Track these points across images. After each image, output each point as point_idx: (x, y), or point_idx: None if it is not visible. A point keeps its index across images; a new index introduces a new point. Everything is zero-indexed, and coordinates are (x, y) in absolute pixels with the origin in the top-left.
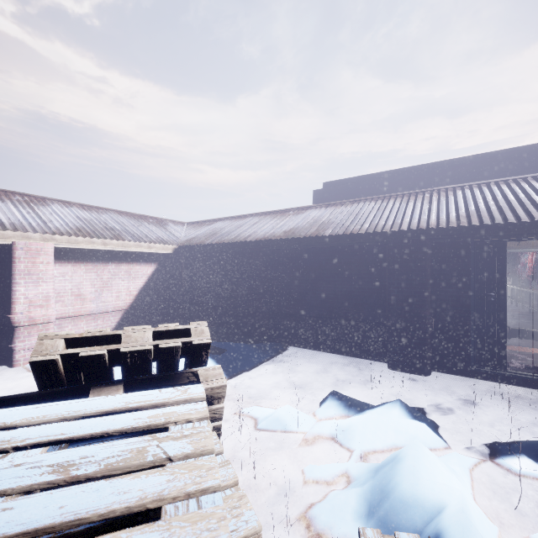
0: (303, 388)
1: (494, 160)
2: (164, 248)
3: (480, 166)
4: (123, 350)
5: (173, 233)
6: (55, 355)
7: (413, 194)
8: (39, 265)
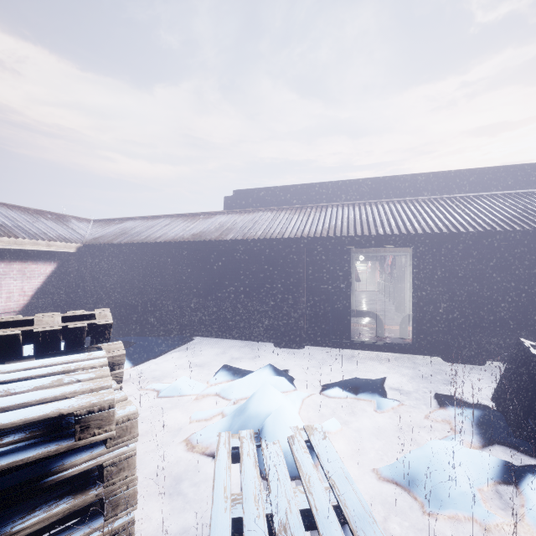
0: (204, 368)
1: (359, 186)
2: (66, 246)
3: (350, 189)
4: (36, 330)
5: (77, 230)
6: None
7: (299, 208)
8: None
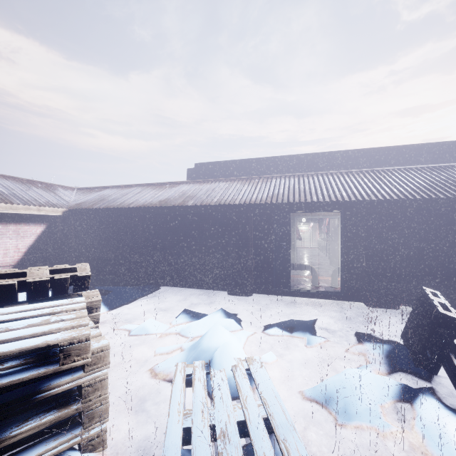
0: (168, 312)
1: (299, 160)
2: (54, 211)
3: (292, 162)
4: (29, 281)
5: (63, 197)
6: None
7: (249, 179)
8: None
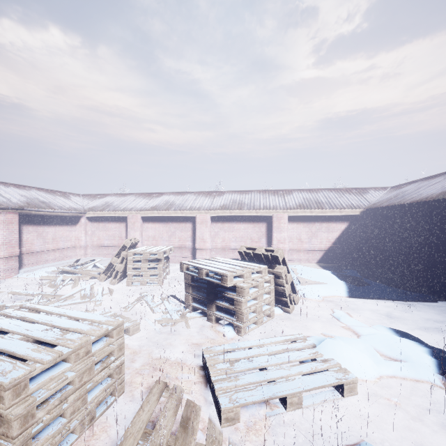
0: (407, 325)
1: None
2: (352, 211)
3: None
4: (254, 252)
5: (368, 199)
6: (242, 250)
7: None
8: (281, 224)
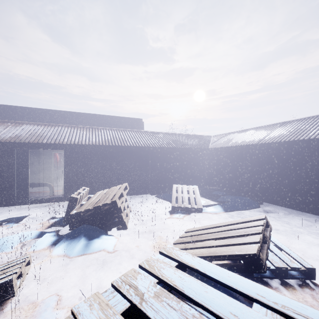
0: None
1: (56, 114)
2: None
3: (50, 114)
4: None
5: None
6: None
7: (3, 122)
8: None
